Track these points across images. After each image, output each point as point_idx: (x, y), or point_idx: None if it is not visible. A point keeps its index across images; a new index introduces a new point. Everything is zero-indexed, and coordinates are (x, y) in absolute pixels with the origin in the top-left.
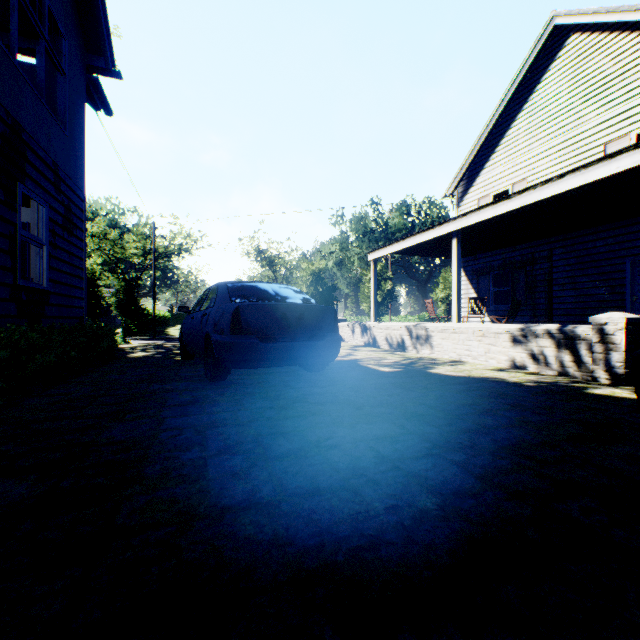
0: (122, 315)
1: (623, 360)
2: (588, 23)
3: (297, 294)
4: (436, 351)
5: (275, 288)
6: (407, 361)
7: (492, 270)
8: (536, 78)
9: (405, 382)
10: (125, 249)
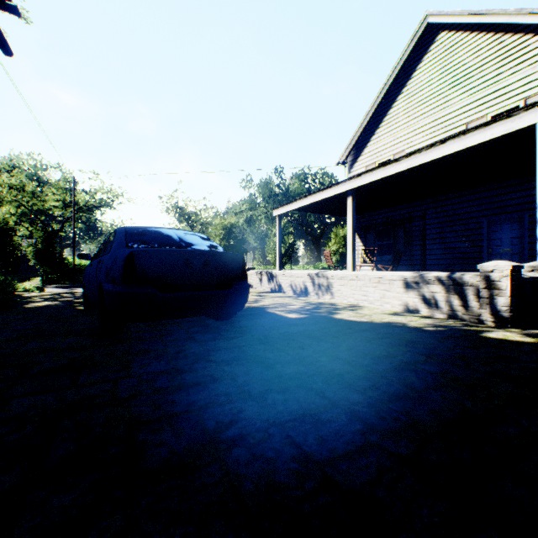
0: (41, 264)
1: (508, 304)
2: (454, 23)
3: (204, 241)
4: (336, 296)
5: (180, 234)
6: (311, 306)
7: (377, 226)
8: (412, 67)
9: (314, 330)
10: (44, 201)
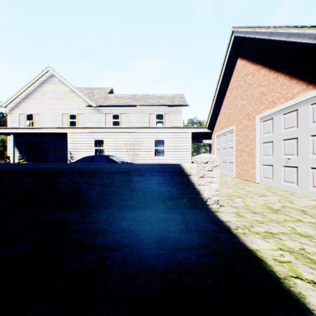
0: None
1: None
2: (59, 77)
3: None
4: None
5: None
6: None
7: (27, 143)
8: (44, 82)
9: None
10: None
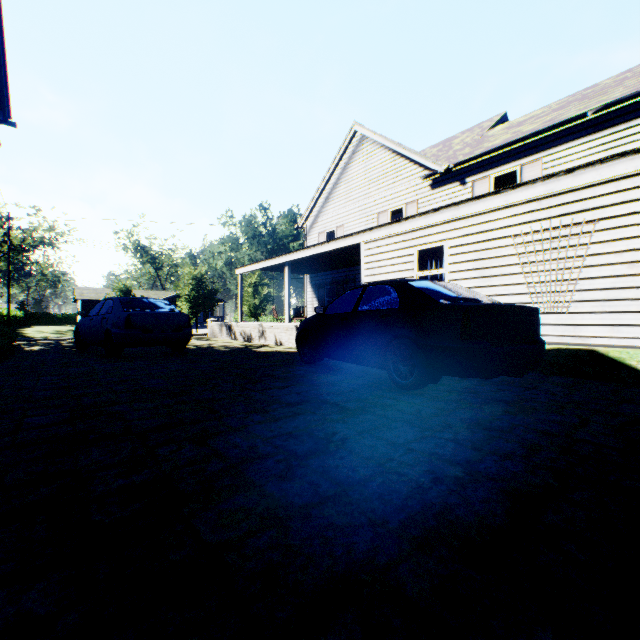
0: None
1: None
2: (370, 137)
3: (167, 306)
4: (267, 340)
5: (152, 302)
6: (244, 346)
7: (326, 285)
8: (348, 159)
9: (228, 353)
10: None
